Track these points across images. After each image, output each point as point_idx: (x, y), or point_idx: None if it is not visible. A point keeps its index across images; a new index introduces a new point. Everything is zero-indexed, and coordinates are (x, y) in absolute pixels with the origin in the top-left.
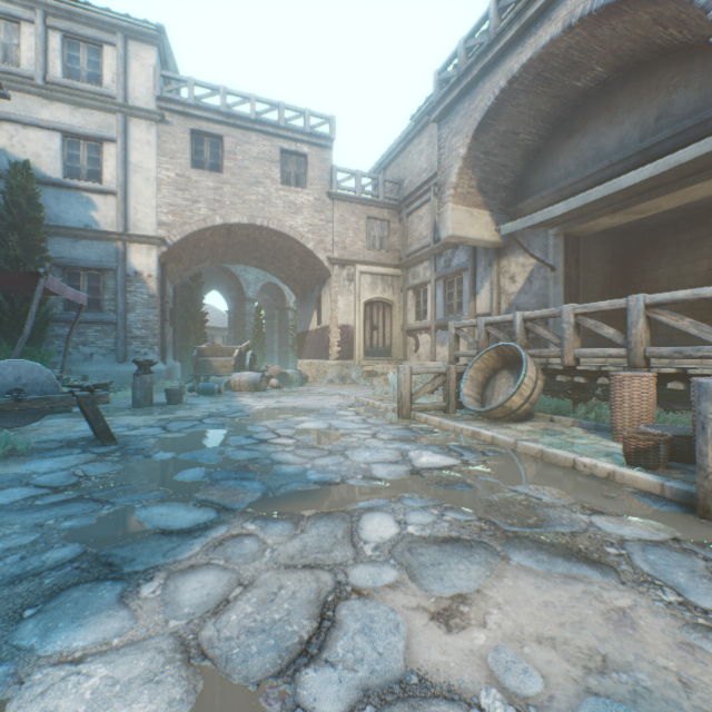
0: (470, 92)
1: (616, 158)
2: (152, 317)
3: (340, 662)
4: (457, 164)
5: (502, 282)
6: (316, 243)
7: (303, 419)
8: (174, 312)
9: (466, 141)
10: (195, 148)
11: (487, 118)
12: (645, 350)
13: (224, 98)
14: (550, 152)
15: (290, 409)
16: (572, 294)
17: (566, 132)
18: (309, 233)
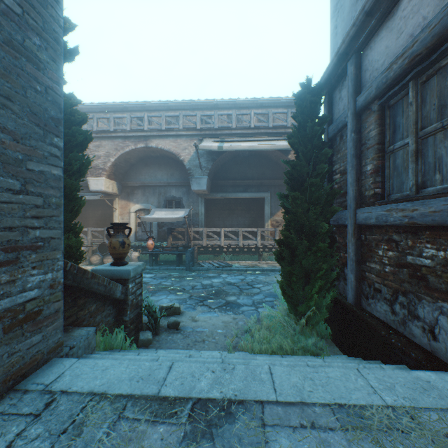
0: None
1: None
2: None
3: None
4: None
5: None
6: None
7: None
8: None
9: None
10: None
11: None
12: None
13: None
14: None
15: None
16: None
17: None
18: None
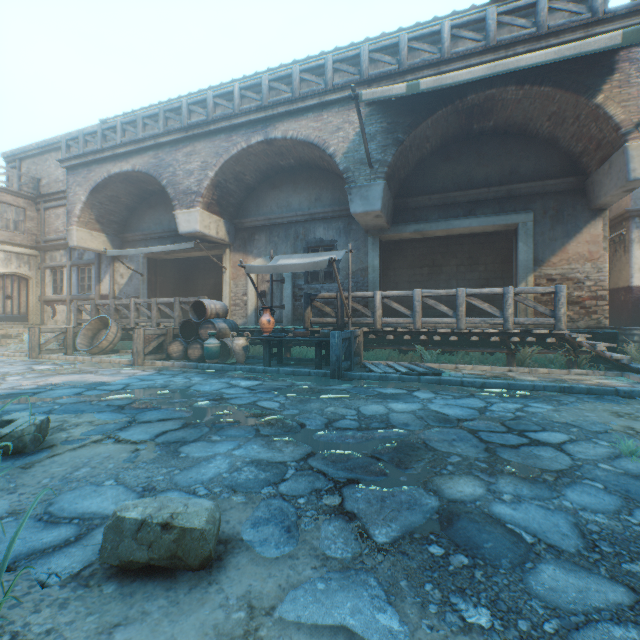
0: (88, 166)
1: (167, 230)
2: None
3: (5, 386)
4: (81, 204)
5: (118, 276)
6: None
7: None
8: None
9: (86, 194)
10: None
11: (99, 187)
12: (158, 320)
13: None
14: (142, 212)
15: None
16: (154, 289)
17: (149, 205)
18: None
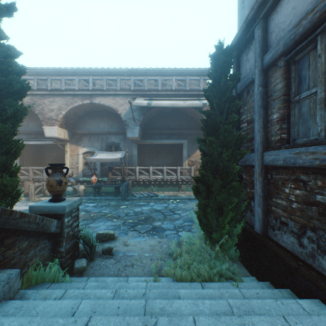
0: None
1: (32, 130)
2: None
3: None
4: None
5: None
6: None
7: None
8: None
9: None
10: None
11: None
12: (33, 177)
13: None
14: None
15: None
16: (22, 159)
17: None
18: None
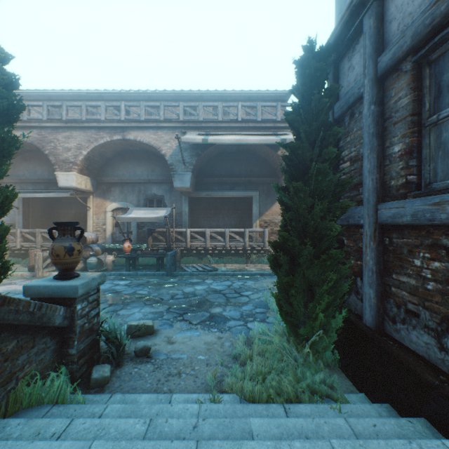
0: None
1: (41, 178)
2: None
3: None
4: None
5: None
6: None
7: None
8: None
9: None
10: None
11: None
12: (41, 243)
13: None
14: (17, 162)
15: None
16: (27, 218)
17: (24, 158)
18: None
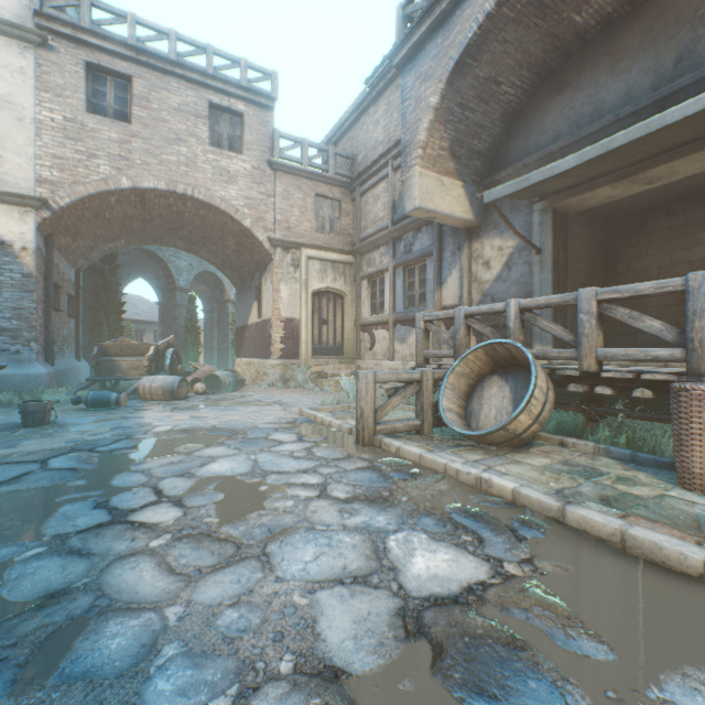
0: (444, 25)
1: (625, 111)
2: (28, 303)
3: None
4: (427, 116)
5: (474, 268)
6: (254, 219)
7: (215, 454)
8: (76, 300)
9: (439, 87)
10: (93, 88)
11: (467, 55)
12: None
13: (132, 28)
14: (534, 112)
15: (205, 432)
16: (560, 282)
17: (555, 87)
18: (246, 207)
